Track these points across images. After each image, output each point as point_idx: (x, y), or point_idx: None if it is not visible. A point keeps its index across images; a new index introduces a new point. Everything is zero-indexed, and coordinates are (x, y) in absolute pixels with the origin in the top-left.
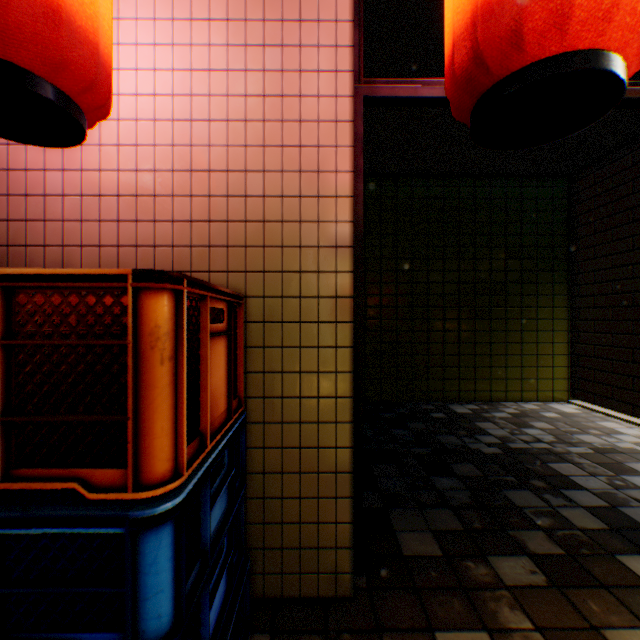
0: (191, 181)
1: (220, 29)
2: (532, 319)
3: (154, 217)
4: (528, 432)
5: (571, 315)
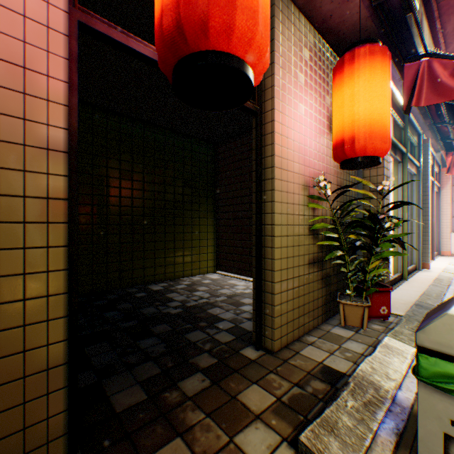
0: None
1: None
2: (198, 225)
3: None
4: (197, 294)
5: (216, 223)
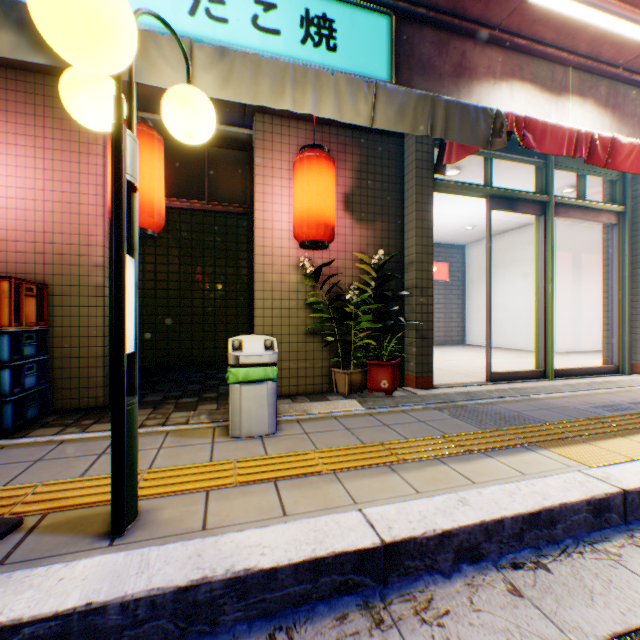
0: (27, 236)
1: (42, 173)
2: None
3: (8, 250)
4: None
5: None
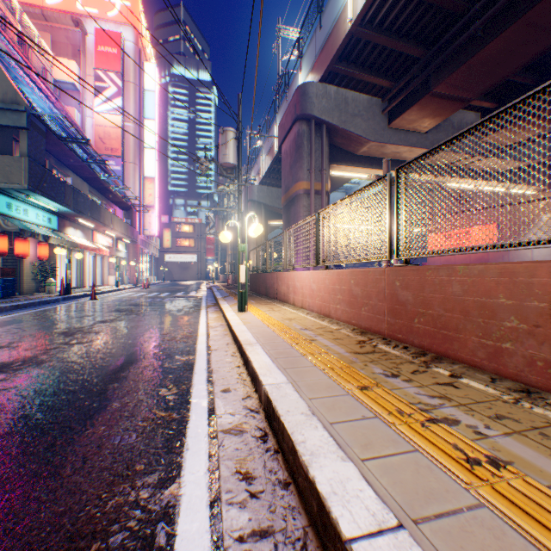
0: None
1: None
2: None
3: None
4: None
5: None
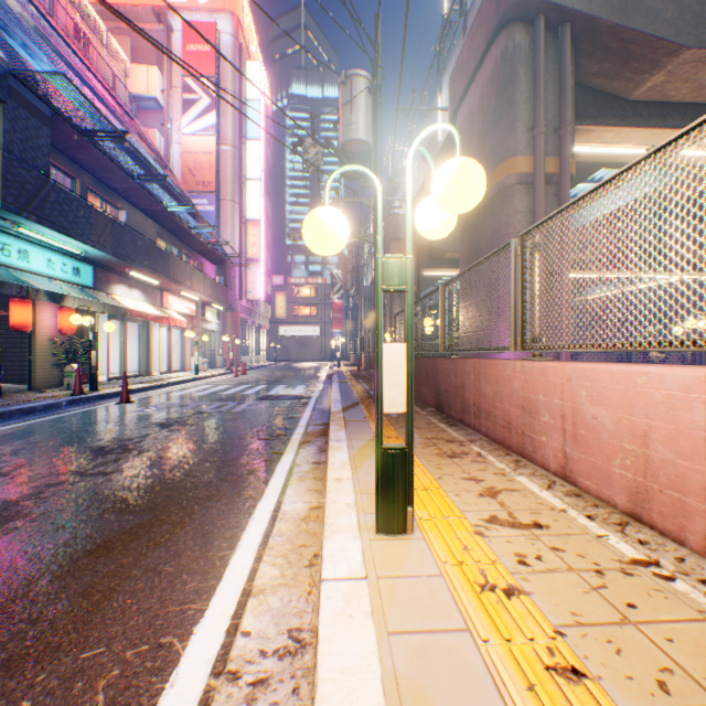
0: None
1: None
2: None
3: None
4: None
5: None
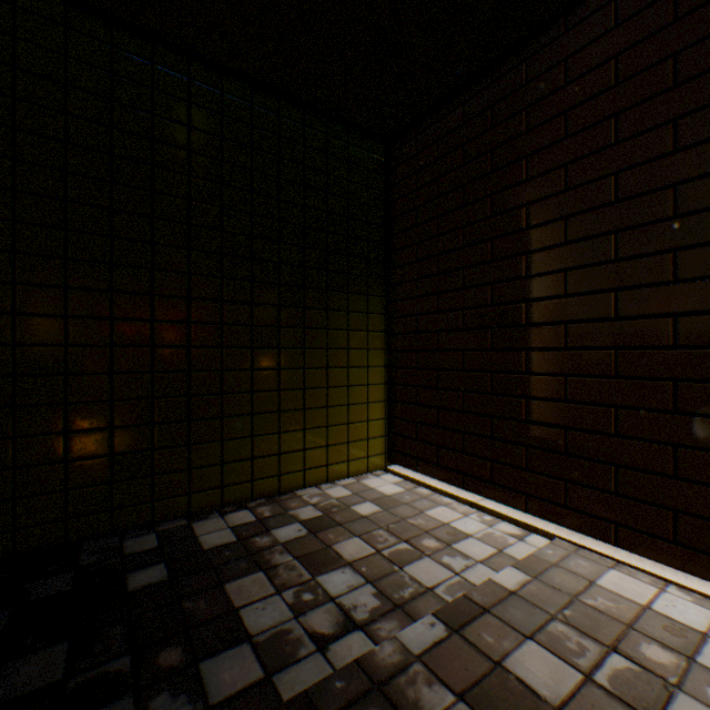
0: None
1: None
2: (343, 349)
3: None
4: (331, 589)
5: (390, 344)
